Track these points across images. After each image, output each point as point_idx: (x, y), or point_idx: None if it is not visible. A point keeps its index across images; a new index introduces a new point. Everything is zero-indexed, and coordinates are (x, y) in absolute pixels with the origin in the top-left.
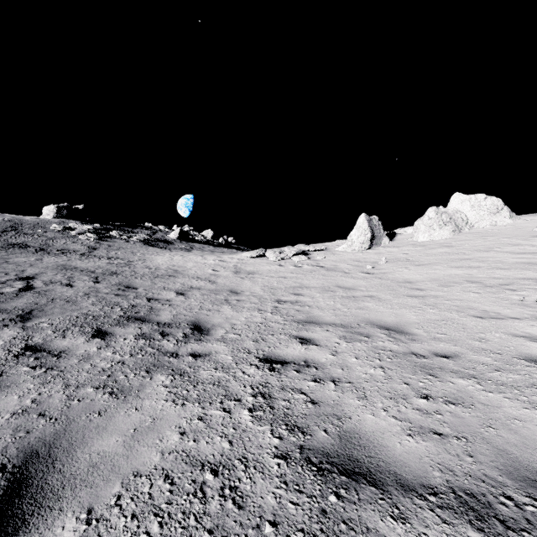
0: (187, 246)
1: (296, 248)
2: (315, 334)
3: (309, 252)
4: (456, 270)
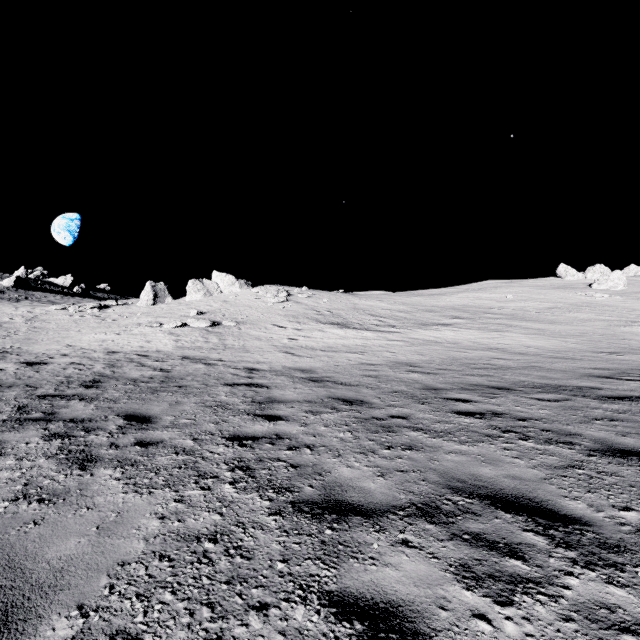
0: (22, 295)
1: (96, 304)
2: (12, 340)
3: (114, 306)
4: (150, 318)
